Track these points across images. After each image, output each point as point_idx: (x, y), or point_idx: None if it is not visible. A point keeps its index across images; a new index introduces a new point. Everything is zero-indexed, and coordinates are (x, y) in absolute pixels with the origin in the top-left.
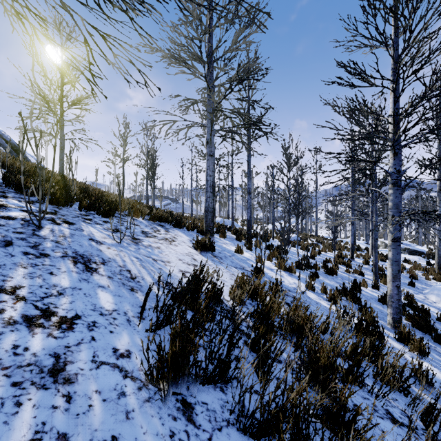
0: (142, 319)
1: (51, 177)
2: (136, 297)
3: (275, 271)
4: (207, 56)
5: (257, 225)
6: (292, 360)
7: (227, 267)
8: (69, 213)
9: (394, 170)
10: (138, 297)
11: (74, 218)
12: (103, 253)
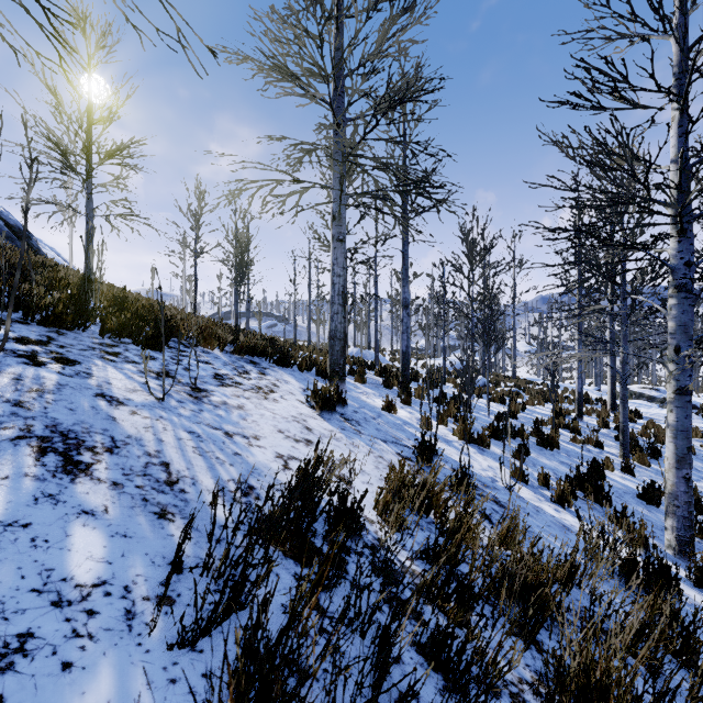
0: (167, 603)
1: (17, 271)
2: (166, 534)
3: (454, 444)
4: (333, 63)
5: (417, 360)
6: (521, 679)
7: (368, 442)
8: (78, 342)
9: (680, 262)
10: (173, 533)
11: (84, 352)
12: (116, 426)
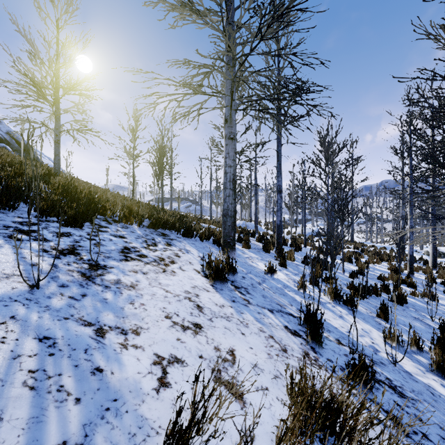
0: None
1: None
2: None
3: (328, 306)
4: None
5: (284, 229)
6: None
7: (257, 315)
8: None
9: None
10: None
11: None
12: None
